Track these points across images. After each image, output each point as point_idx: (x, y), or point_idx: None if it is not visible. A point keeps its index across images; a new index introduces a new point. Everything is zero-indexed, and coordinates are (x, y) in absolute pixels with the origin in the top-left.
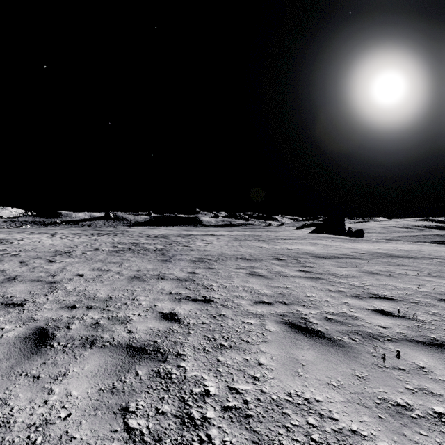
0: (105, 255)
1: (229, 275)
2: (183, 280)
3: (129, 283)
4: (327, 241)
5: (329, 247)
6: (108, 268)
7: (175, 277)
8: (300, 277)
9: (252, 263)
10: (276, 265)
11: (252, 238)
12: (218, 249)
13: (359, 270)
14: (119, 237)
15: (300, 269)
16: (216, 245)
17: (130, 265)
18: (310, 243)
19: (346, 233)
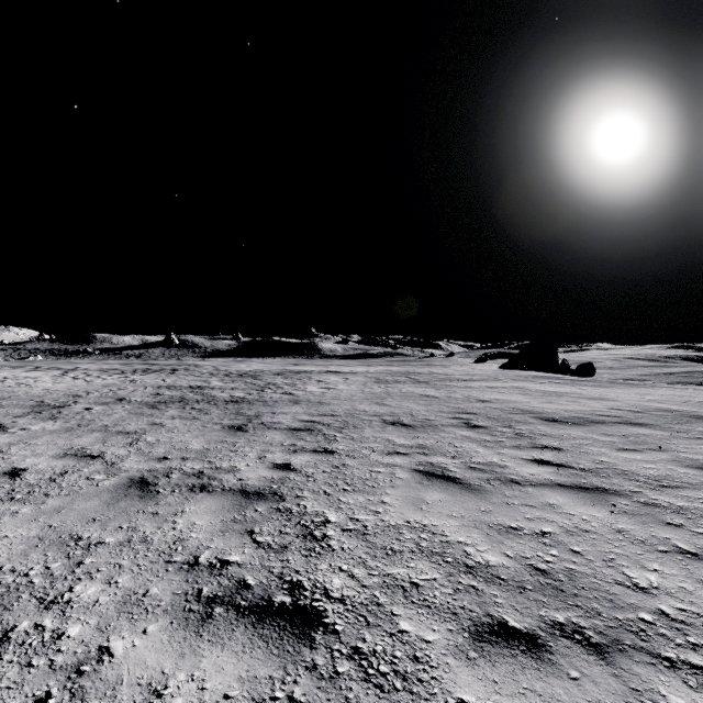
0: (124, 414)
1: (372, 478)
2: (254, 496)
3: (108, 506)
4: (543, 384)
5: (557, 396)
6: (101, 450)
7: (237, 481)
8: (552, 487)
9: (418, 436)
10: (473, 442)
11: (406, 377)
12: (346, 400)
13: (678, 459)
14: (177, 376)
15: (534, 456)
16: (343, 392)
17: (156, 440)
18: (515, 389)
19: (562, 370)
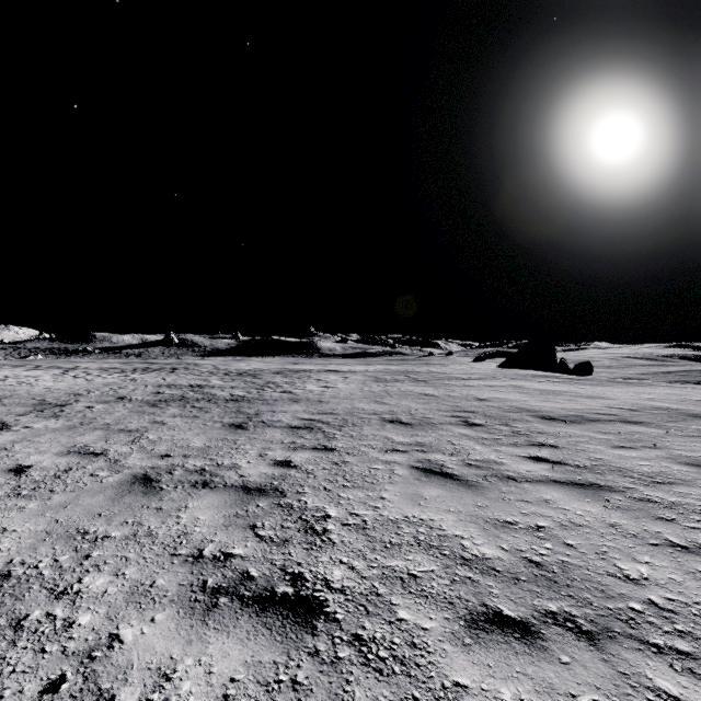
0: (125, 412)
1: (371, 474)
2: (255, 492)
3: (112, 502)
4: (541, 383)
5: (554, 395)
6: (104, 448)
7: (239, 478)
8: (548, 483)
9: (416, 433)
10: (471, 440)
11: (405, 376)
12: (346, 398)
13: (672, 456)
14: (177, 375)
15: (530, 453)
16: (342, 391)
17: (158, 437)
18: (513, 387)
19: (560, 369)
